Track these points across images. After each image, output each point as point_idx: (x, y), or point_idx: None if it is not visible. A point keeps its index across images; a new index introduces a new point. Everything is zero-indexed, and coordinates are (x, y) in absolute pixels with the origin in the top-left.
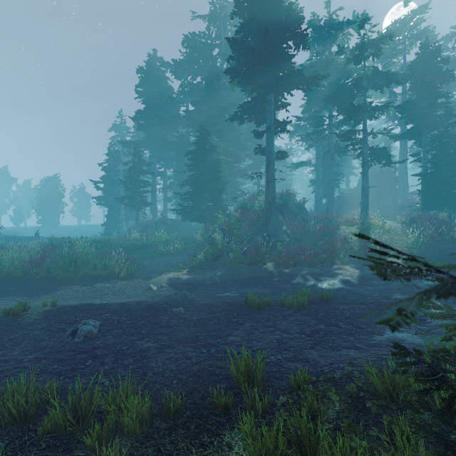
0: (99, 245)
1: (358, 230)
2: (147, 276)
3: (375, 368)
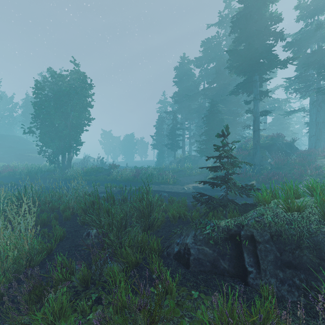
0: (156, 170)
1: None
2: (182, 184)
3: None
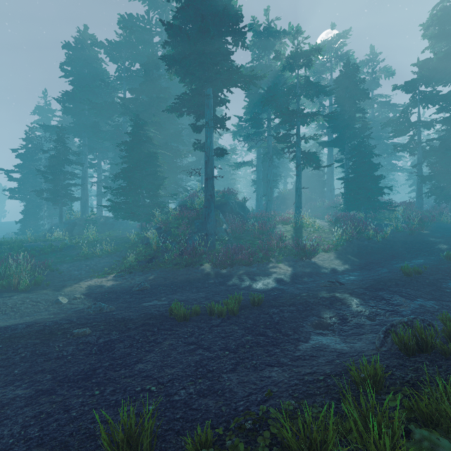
0: (4, 247)
1: (292, 228)
2: (60, 284)
3: (295, 399)
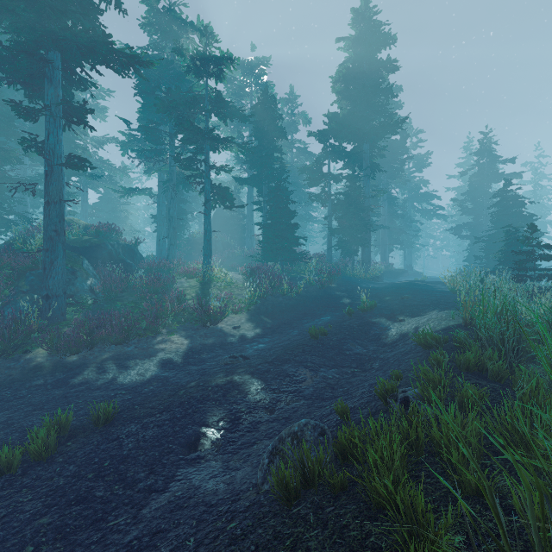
0: None
1: (198, 283)
2: None
3: None
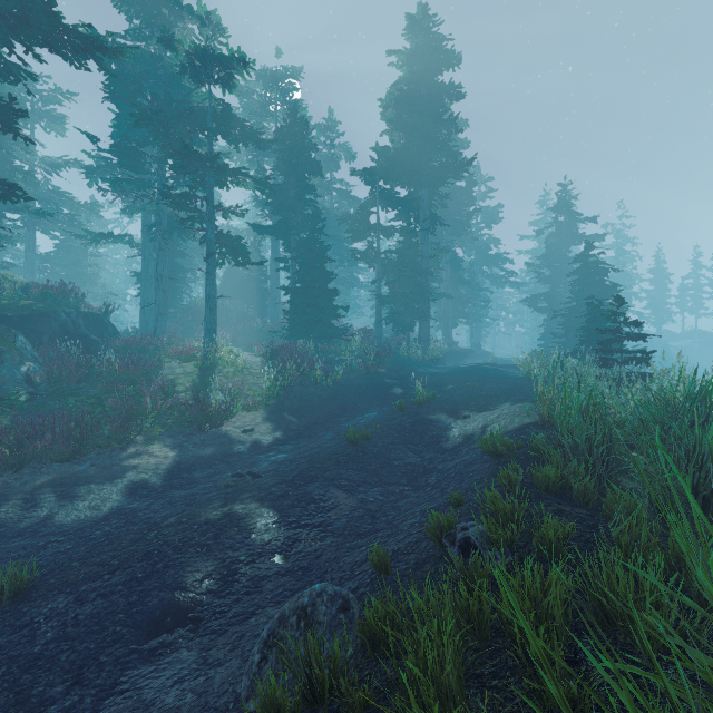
0: None
1: (197, 369)
2: None
3: None
